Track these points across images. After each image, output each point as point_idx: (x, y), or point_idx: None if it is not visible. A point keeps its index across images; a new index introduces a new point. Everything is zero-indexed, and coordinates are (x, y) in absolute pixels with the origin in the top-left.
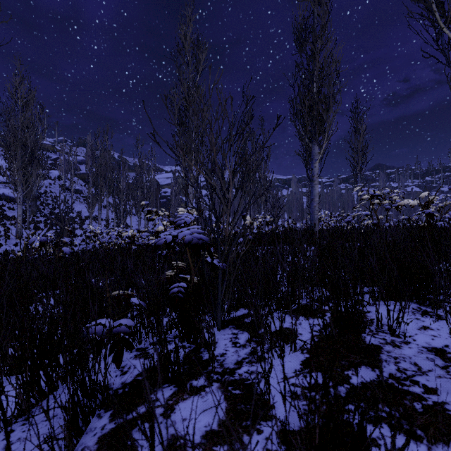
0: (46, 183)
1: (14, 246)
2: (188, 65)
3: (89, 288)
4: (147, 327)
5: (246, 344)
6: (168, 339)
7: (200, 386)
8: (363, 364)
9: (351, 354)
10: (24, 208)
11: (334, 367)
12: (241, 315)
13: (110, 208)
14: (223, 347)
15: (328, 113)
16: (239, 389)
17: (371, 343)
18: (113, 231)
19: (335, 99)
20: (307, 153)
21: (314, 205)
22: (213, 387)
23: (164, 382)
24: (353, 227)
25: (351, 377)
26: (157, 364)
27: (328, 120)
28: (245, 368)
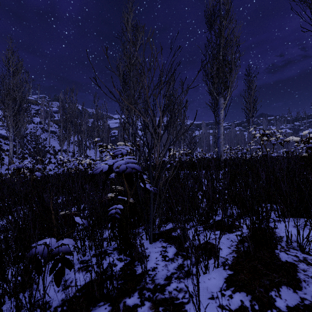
0: (31, 126)
1: (7, 170)
2: (129, 42)
3: (47, 206)
4: (90, 241)
5: (174, 258)
6: (108, 251)
7: (133, 305)
8: (283, 284)
9: (269, 272)
10: (15, 143)
11: (256, 286)
12: (169, 229)
13: (76, 143)
14: (154, 260)
15: (230, 74)
16: (169, 310)
17: (285, 260)
18: (75, 160)
19: (235, 63)
20: (215, 104)
21: (220, 141)
22: (144, 308)
23: (100, 300)
24: (251, 157)
25: (276, 299)
26: (94, 282)
27: (231, 79)
28: (174, 284)
